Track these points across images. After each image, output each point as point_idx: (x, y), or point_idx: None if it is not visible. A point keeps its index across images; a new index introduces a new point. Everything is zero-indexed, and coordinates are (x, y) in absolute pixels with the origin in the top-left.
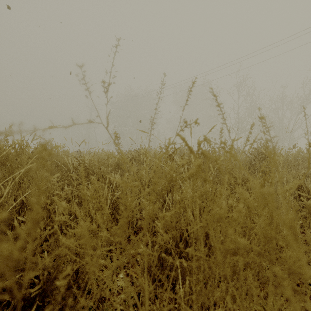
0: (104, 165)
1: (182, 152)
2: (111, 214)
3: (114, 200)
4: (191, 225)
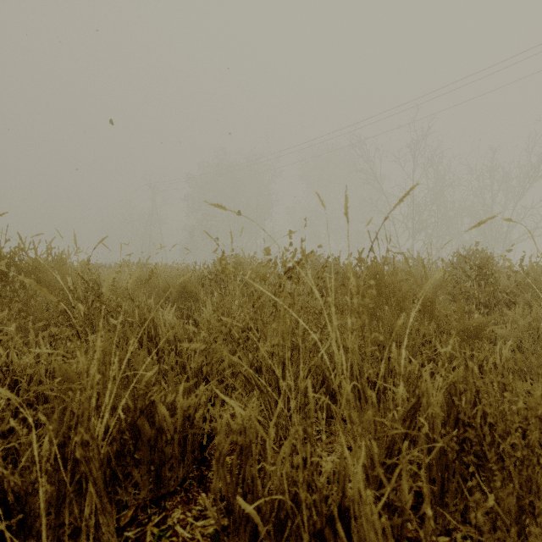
0: (159, 290)
1: (316, 265)
2: (132, 427)
3: (140, 390)
4: (365, 533)
